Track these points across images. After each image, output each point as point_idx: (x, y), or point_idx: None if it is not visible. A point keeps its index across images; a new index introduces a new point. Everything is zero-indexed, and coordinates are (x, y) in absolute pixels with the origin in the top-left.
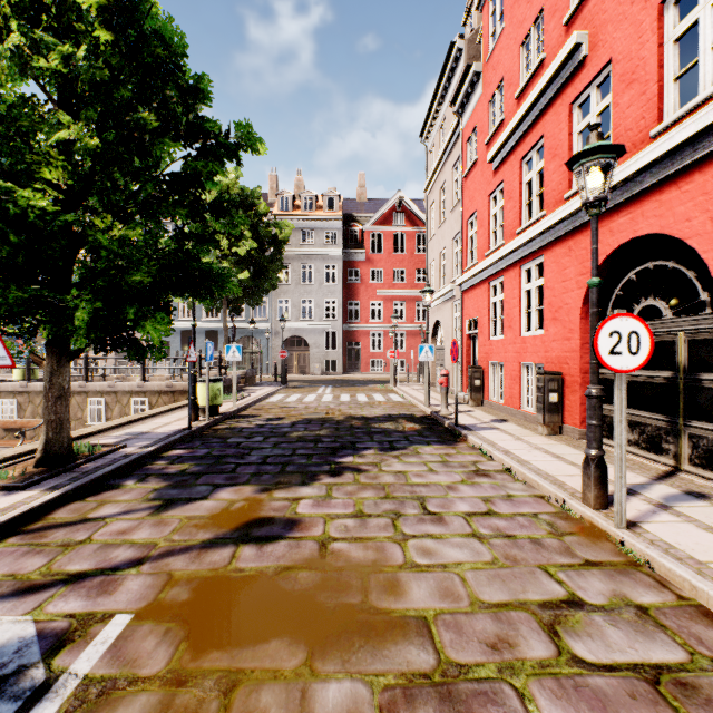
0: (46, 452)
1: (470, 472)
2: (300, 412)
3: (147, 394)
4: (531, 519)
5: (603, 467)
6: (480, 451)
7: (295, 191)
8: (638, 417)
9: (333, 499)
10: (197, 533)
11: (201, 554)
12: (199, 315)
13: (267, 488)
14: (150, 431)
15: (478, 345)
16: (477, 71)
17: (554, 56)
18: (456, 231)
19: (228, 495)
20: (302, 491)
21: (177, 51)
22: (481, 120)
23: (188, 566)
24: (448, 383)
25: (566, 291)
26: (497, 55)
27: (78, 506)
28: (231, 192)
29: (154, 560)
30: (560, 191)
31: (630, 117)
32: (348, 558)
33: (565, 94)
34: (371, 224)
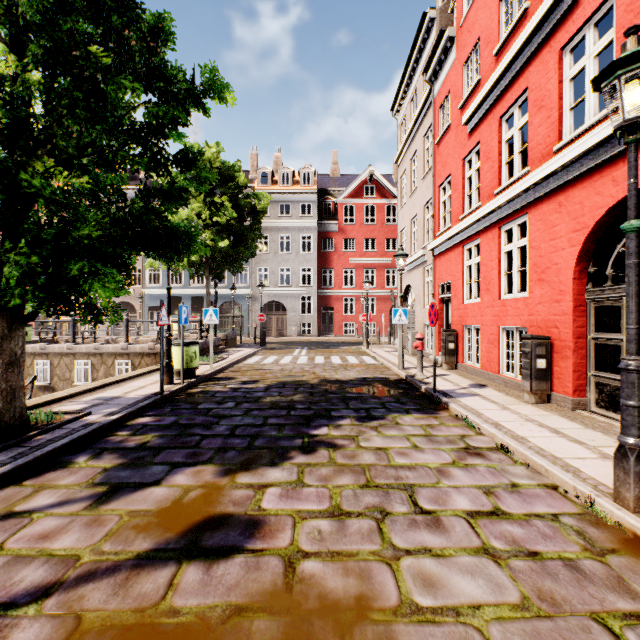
0: None
1: (460, 450)
2: (275, 375)
3: (131, 356)
4: (553, 524)
5: None
6: (465, 422)
7: (274, 167)
8: None
9: (305, 487)
10: (135, 539)
11: (129, 578)
12: (186, 282)
13: (231, 470)
14: (122, 396)
15: (451, 309)
16: (451, 36)
17: (540, 2)
18: (427, 197)
19: (185, 479)
20: (269, 475)
21: None
22: (455, 85)
23: (107, 602)
24: None
25: (555, 250)
26: (472, 16)
27: (10, 493)
28: (212, 165)
29: (65, 590)
30: (548, 144)
31: None
32: (322, 592)
33: (554, 39)
34: (344, 197)
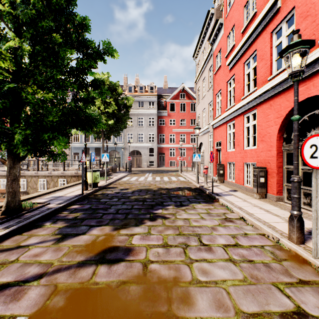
0: (7, 208)
1: (222, 219)
2: (136, 186)
3: (66, 177)
4: (261, 249)
5: (301, 221)
6: (226, 207)
7: (135, 84)
8: (310, 190)
9: (151, 235)
10: (76, 256)
11: (76, 271)
12: (92, 141)
13: (117, 228)
14: (64, 195)
15: (221, 154)
16: (221, 23)
17: (262, 9)
18: (210, 100)
19: (96, 232)
20: (135, 230)
21: (72, 3)
22: (223, 46)
23: (67, 280)
24: None
25: (268, 126)
26: (231, 13)
27: (17, 238)
28: (105, 83)
29: (48, 275)
30: (265, 76)
31: (305, 35)
32: (159, 276)
33: (268, 27)
34: (170, 99)
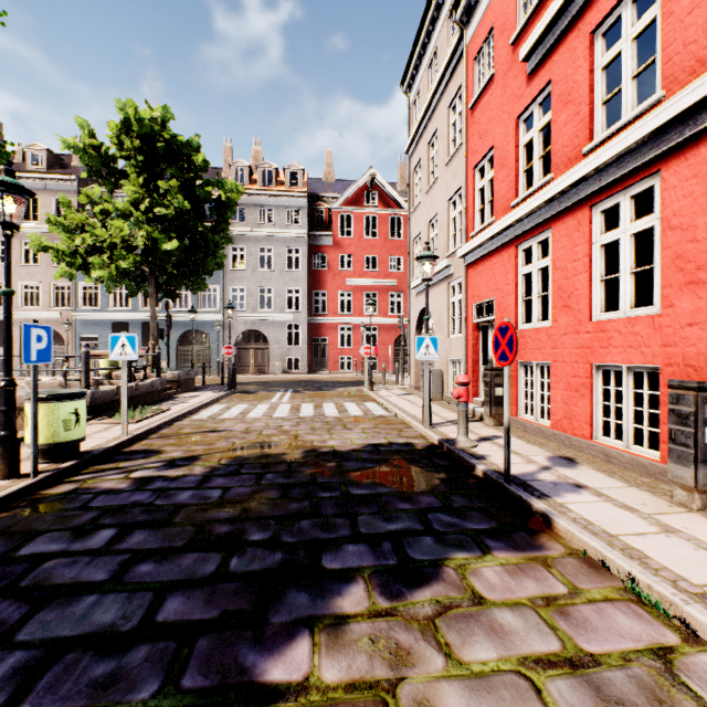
0: None
1: None
2: (231, 443)
3: None
4: None
5: None
6: (622, 583)
7: (253, 163)
8: None
9: None
10: None
11: None
12: (135, 304)
13: None
14: None
15: None
16: None
17: None
18: (454, 188)
19: None
20: None
21: None
22: (503, 14)
23: None
24: (441, 388)
25: None
26: None
27: None
28: (157, 137)
29: None
30: None
31: None
32: None
33: None
34: (340, 204)
